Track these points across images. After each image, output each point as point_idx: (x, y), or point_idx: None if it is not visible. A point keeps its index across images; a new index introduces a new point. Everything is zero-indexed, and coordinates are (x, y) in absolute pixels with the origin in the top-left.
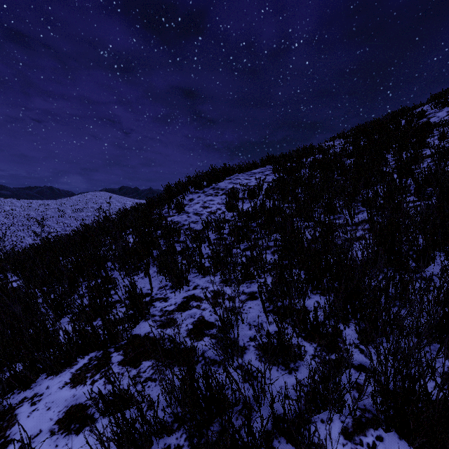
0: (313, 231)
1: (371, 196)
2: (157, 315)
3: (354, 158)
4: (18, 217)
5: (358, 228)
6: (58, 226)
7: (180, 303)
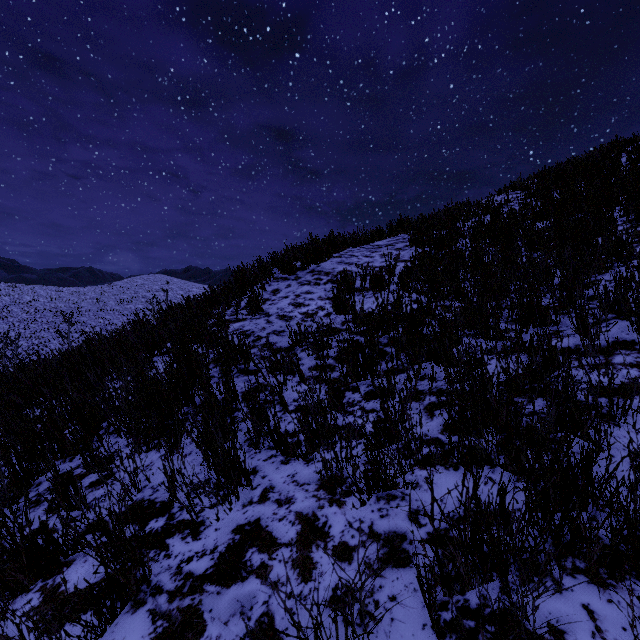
0: (506, 361)
1: (610, 288)
2: (165, 589)
3: (548, 221)
4: (42, 311)
5: (612, 361)
6: (96, 324)
7: (224, 551)
